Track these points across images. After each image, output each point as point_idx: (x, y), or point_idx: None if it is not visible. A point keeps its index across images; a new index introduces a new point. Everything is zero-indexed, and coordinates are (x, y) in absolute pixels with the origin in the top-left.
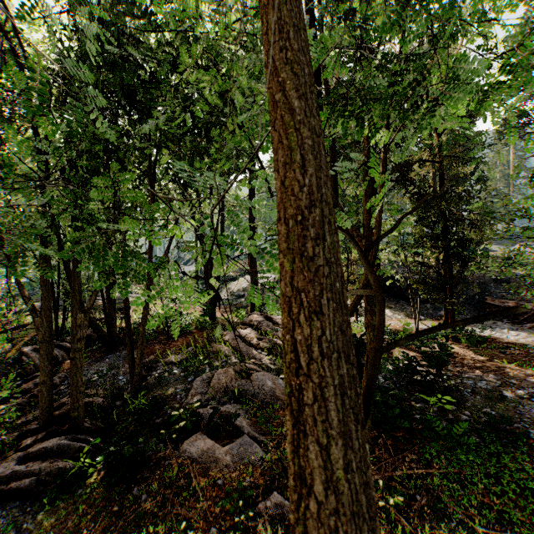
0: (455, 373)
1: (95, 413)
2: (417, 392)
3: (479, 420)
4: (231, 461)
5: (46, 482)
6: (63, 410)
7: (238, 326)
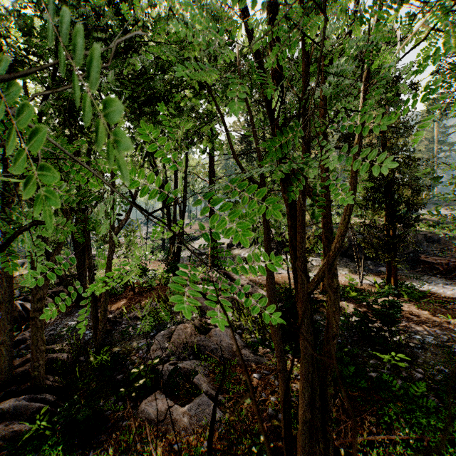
0: (403, 328)
1: (59, 369)
2: (369, 348)
3: (433, 378)
4: (189, 423)
5: (0, 446)
6: (27, 366)
7: (198, 282)
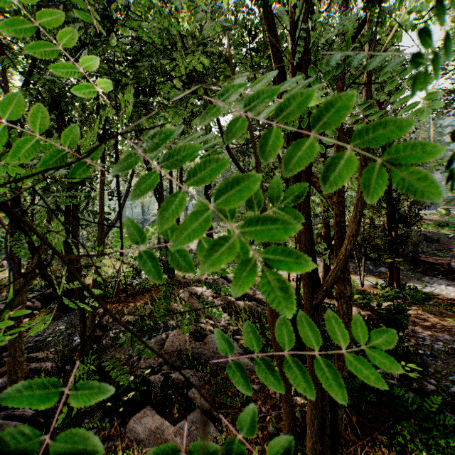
0: (409, 333)
1: None
2: None
3: (447, 390)
4: (181, 443)
5: None
6: (7, 377)
7: (194, 284)
